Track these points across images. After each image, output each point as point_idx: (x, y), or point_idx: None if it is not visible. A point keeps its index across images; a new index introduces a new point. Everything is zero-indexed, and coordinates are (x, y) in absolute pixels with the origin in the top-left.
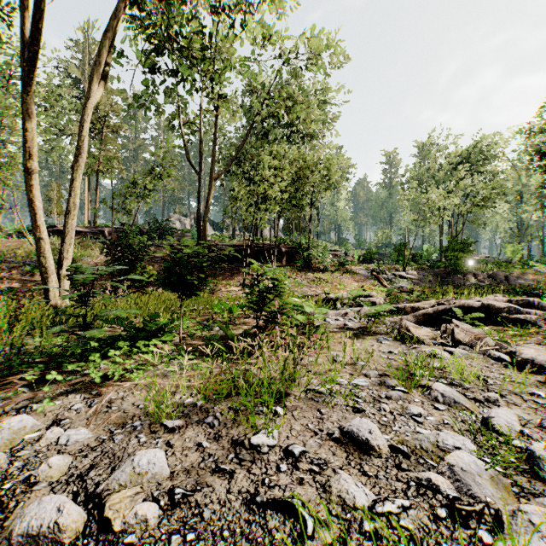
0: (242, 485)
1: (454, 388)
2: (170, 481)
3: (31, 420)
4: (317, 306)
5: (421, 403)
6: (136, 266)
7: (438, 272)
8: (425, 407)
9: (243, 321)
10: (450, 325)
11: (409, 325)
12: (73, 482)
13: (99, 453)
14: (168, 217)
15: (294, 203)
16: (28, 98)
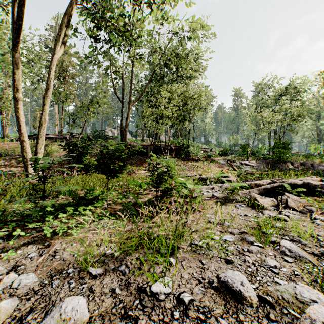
0: None
1: (295, 244)
2: None
3: None
4: (195, 183)
5: (274, 256)
6: (83, 158)
7: (268, 161)
8: (277, 259)
9: (148, 192)
10: (284, 196)
11: (256, 196)
12: None
13: (39, 296)
14: (104, 129)
15: (180, 119)
16: (15, 54)
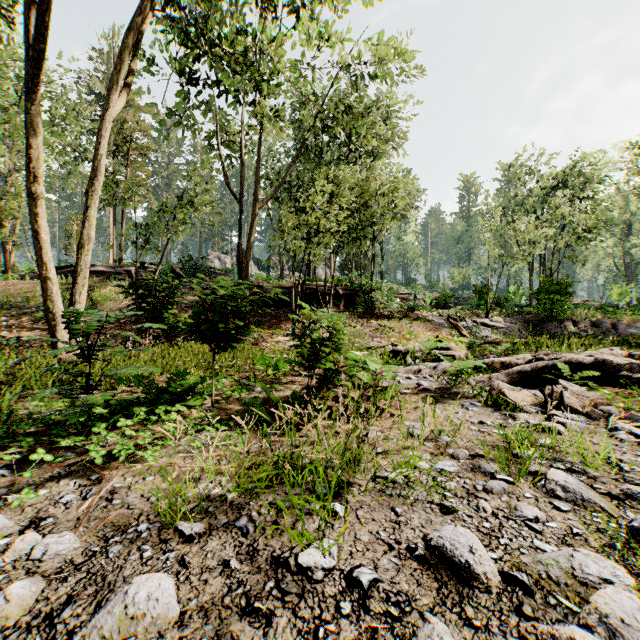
0: (285, 637)
1: (576, 477)
2: (177, 629)
3: (1, 520)
4: (383, 361)
5: (535, 499)
6: (164, 312)
7: (528, 319)
8: (541, 506)
9: (292, 379)
10: (557, 387)
11: (503, 386)
12: (38, 626)
13: (84, 575)
14: (206, 255)
15: (354, 236)
16: (31, 108)
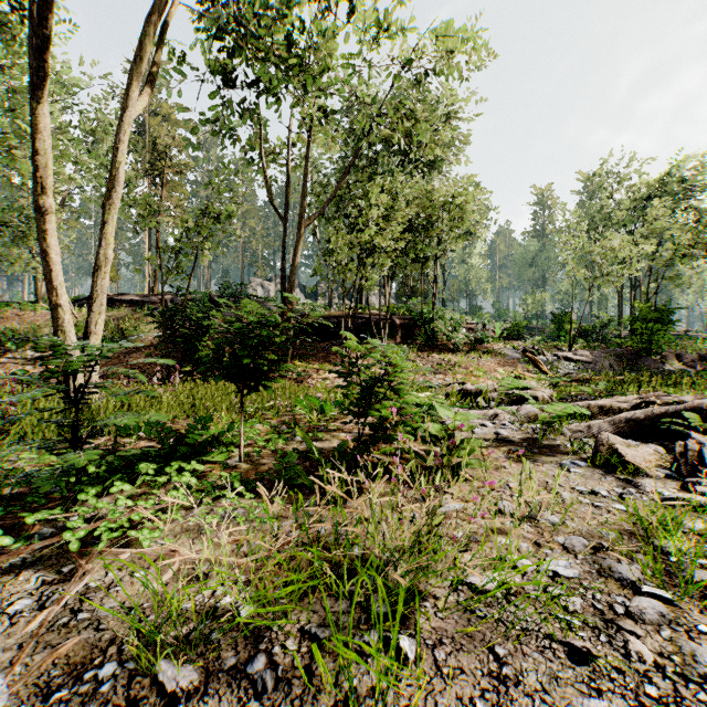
0: None
1: None
2: None
3: None
4: (450, 403)
5: None
6: (196, 344)
7: (621, 352)
8: None
9: (340, 426)
10: (688, 442)
11: (615, 441)
12: None
13: None
14: (248, 282)
15: (413, 257)
16: (39, 107)
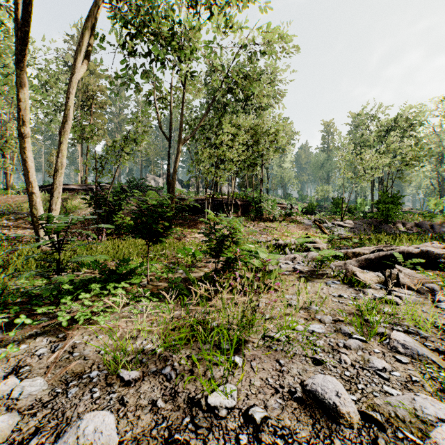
0: None
1: (411, 337)
2: None
3: None
4: (269, 251)
5: (382, 354)
6: (115, 217)
7: (371, 222)
8: (387, 359)
9: (204, 264)
10: (394, 270)
11: (355, 270)
12: None
13: (49, 411)
14: (145, 177)
15: (248, 163)
16: (21, 73)
